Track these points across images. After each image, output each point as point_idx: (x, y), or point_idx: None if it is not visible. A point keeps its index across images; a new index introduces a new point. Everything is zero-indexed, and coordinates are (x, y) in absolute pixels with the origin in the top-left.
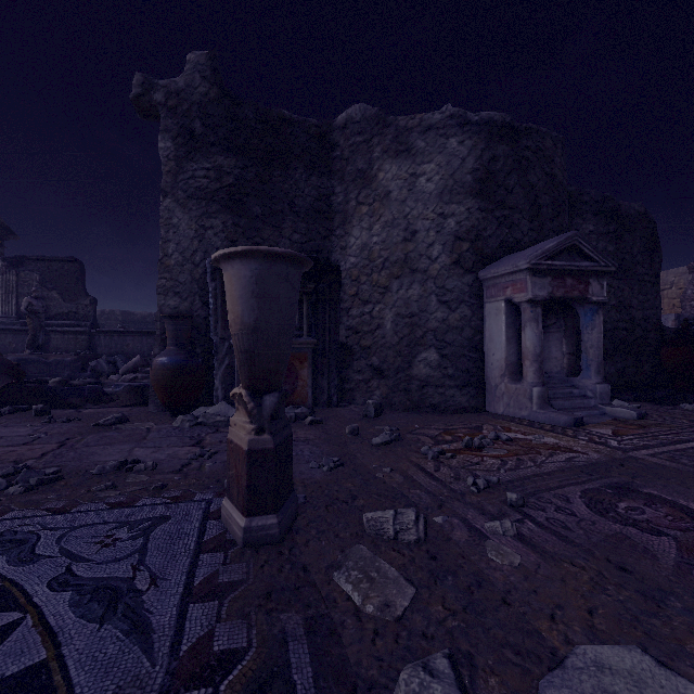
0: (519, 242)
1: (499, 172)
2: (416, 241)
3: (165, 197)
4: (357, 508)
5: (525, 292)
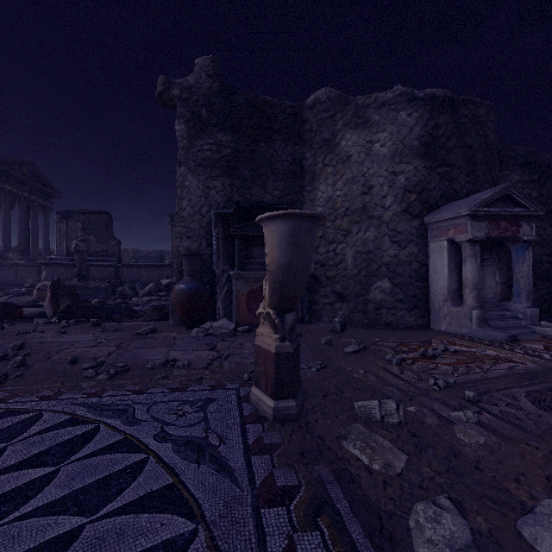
0: (458, 192)
1: (441, 137)
2: (372, 194)
3: (180, 166)
4: (346, 398)
5: (465, 233)
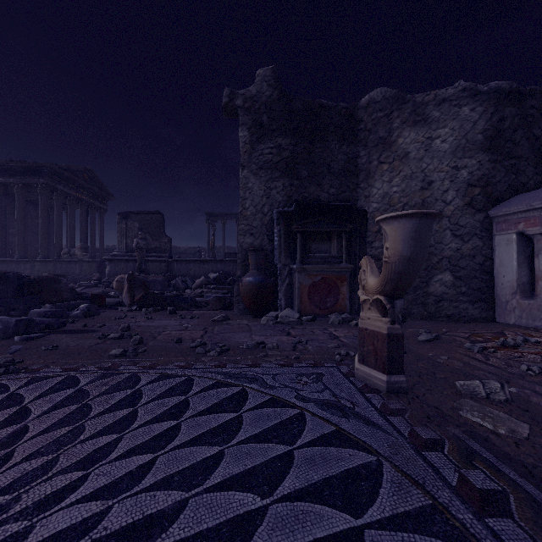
0: (525, 185)
1: (506, 130)
2: (432, 189)
3: (243, 169)
4: (441, 378)
5: (539, 226)
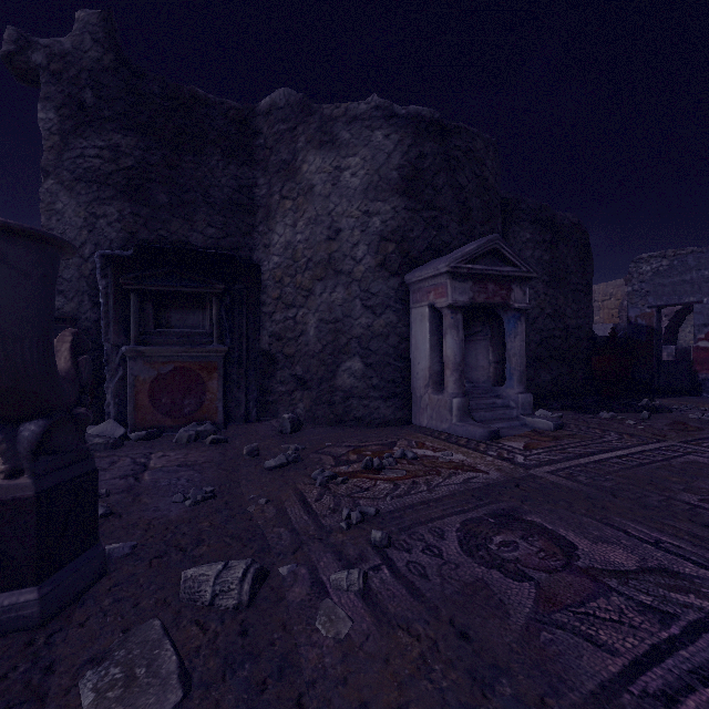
0: (448, 245)
1: (427, 171)
2: (341, 240)
3: (46, 178)
4: (192, 558)
5: (445, 297)
